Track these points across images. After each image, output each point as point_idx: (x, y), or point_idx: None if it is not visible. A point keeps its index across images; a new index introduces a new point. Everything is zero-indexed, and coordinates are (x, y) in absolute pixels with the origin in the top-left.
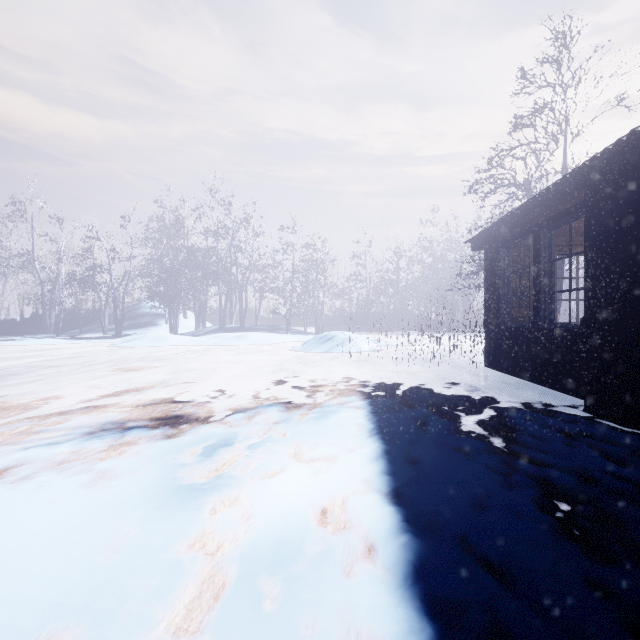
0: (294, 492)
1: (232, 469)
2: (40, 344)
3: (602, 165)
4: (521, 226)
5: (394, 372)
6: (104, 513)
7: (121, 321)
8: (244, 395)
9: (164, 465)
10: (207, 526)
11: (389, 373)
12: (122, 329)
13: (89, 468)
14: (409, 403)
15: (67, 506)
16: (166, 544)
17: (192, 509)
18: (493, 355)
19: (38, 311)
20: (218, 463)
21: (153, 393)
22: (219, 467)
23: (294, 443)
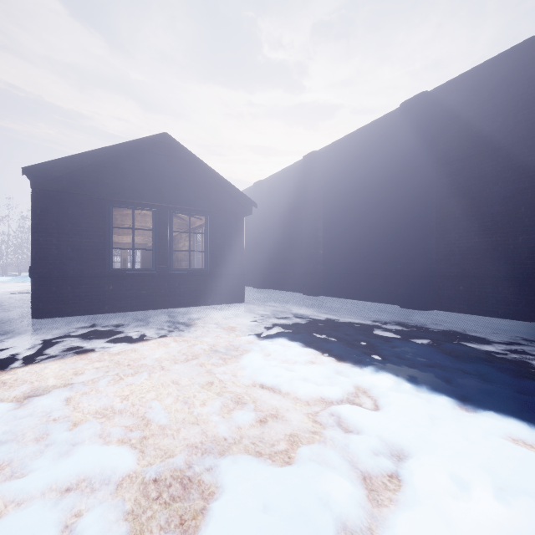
0: None
1: None
2: None
3: None
4: None
5: None
6: None
7: None
8: None
9: None
10: None
11: None
12: None
13: None
14: None
15: None
16: None
17: None
18: None
19: None
20: None
21: None
22: None
23: None
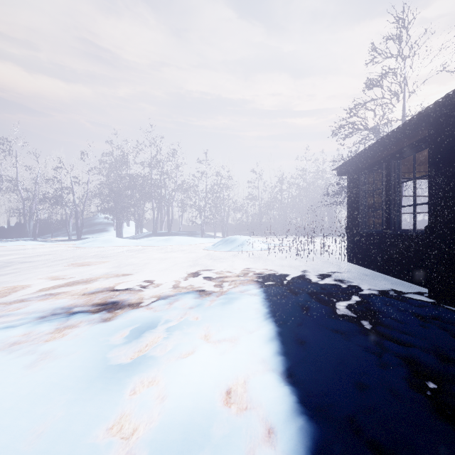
0: (203, 373)
1: (153, 350)
2: (20, 245)
3: (443, 108)
4: (376, 157)
5: (280, 266)
6: (36, 396)
7: (81, 228)
8: (167, 285)
9: (96, 347)
10: (126, 408)
11: (277, 267)
12: (82, 234)
13: (34, 350)
14: (294, 291)
15: (6, 388)
16: (86, 429)
17: (114, 391)
18: (353, 253)
19: (21, 221)
20: (142, 344)
21: (98, 283)
22: (142, 348)
23: (204, 326)
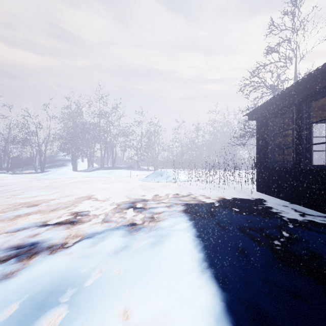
0: None
1: None
2: None
3: None
4: (287, 101)
5: (202, 196)
6: None
7: (44, 163)
8: (99, 218)
9: None
10: None
11: (199, 196)
12: (46, 168)
13: None
14: (222, 225)
15: None
16: None
17: None
18: (262, 184)
19: None
20: None
21: (32, 216)
22: None
23: (126, 288)
